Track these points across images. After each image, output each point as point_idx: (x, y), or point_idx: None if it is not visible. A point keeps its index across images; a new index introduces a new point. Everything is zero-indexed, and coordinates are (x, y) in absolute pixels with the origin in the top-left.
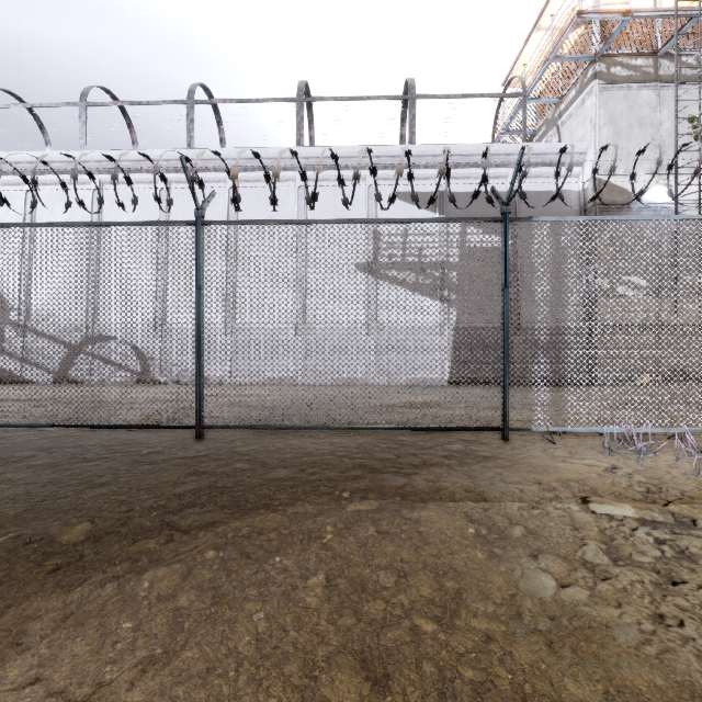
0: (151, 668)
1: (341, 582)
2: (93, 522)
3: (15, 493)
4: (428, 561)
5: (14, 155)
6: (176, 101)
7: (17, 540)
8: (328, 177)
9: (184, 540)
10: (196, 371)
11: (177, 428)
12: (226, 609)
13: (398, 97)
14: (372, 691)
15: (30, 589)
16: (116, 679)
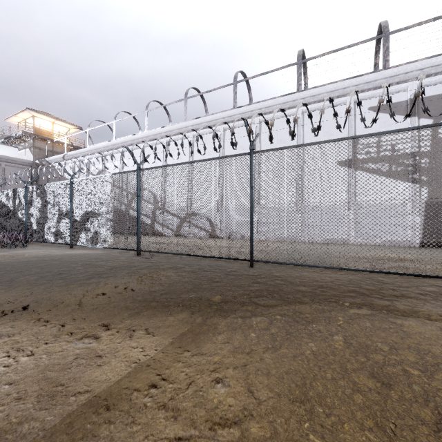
0: (269, 350)
1: (353, 342)
2: (221, 296)
3: (186, 280)
4: (411, 345)
5: (159, 130)
6: (227, 85)
7: (196, 297)
8: (318, 107)
9: (263, 309)
10: (250, 231)
11: (240, 260)
12: (294, 339)
13: (373, 38)
14: (382, 386)
15: (211, 314)
16: (257, 350)
